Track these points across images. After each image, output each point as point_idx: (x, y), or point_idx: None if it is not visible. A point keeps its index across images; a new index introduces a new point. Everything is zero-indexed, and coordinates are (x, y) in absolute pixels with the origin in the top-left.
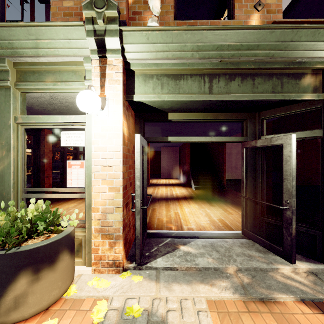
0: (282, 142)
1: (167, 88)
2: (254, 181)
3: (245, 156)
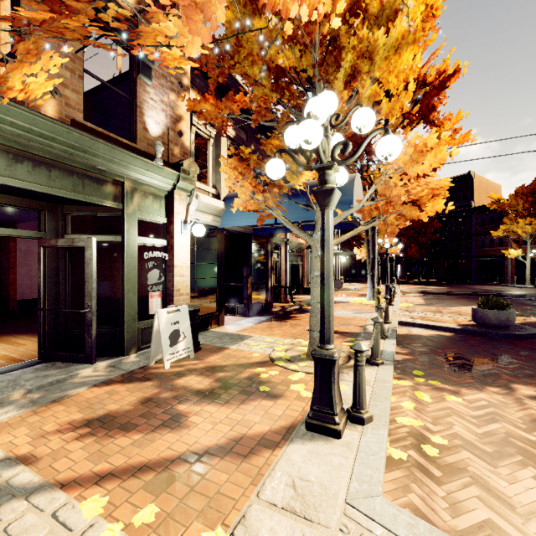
0: (85, 244)
1: None
2: (57, 289)
3: (43, 257)
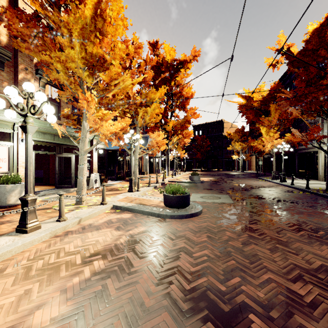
0: (71, 156)
1: (41, 136)
2: (61, 168)
3: (57, 159)
